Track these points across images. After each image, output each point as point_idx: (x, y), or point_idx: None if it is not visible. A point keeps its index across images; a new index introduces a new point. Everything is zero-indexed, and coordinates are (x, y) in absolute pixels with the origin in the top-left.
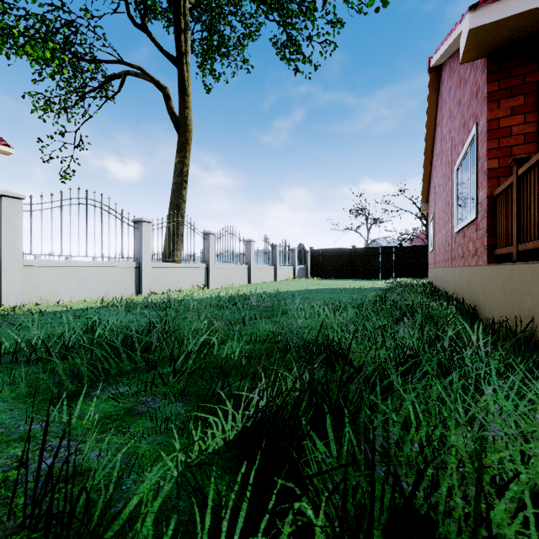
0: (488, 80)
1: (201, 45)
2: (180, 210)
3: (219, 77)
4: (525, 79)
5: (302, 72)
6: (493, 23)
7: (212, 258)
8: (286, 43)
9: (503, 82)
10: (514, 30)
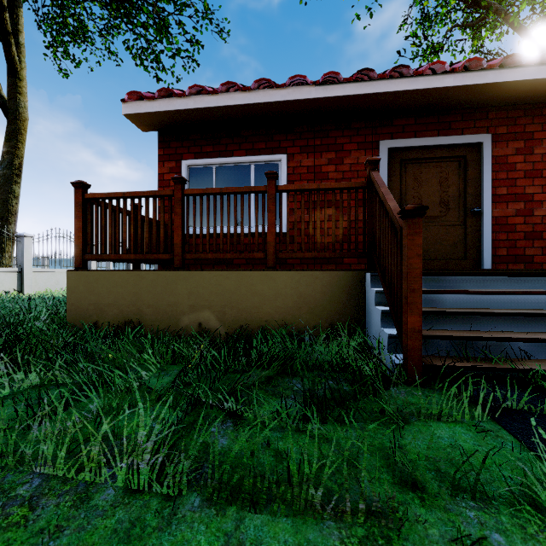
0: (159, 147)
1: (49, 24)
2: (9, 206)
3: (80, 63)
4: (176, 151)
5: (165, 81)
6: (135, 114)
7: (28, 261)
8: (143, 50)
9: (166, 150)
10: (156, 120)
